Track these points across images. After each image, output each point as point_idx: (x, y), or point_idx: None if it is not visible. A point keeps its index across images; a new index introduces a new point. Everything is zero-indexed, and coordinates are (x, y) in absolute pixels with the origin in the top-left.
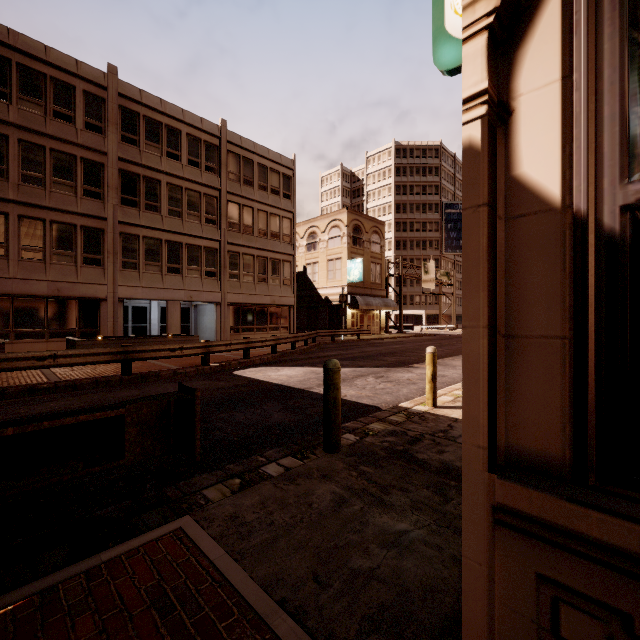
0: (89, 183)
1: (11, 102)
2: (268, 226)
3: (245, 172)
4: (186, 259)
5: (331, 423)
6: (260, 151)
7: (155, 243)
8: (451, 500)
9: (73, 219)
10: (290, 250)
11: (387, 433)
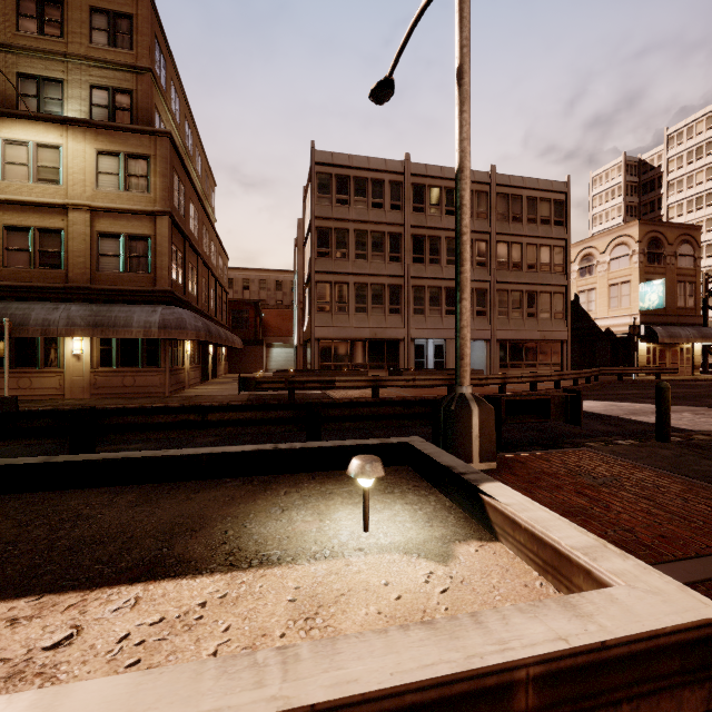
0: (392, 251)
1: (350, 205)
2: (537, 259)
3: (513, 209)
4: None
5: (663, 423)
6: (529, 184)
7: (436, 291)
8: None
9: (383, 280)
10: (562, 281)
11: (711, 440)
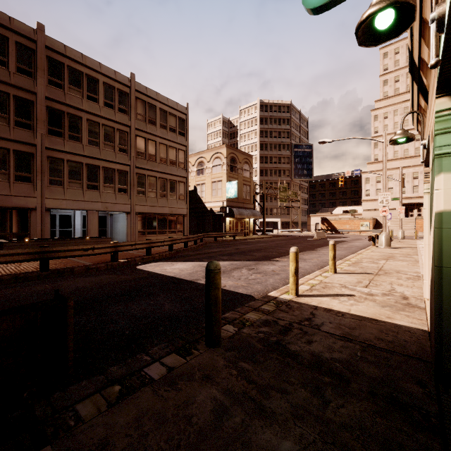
0: (21, 116)
1: None
2: (167, 155)
3: (150, 114)
4: (103, 178)
5: (212, 320)
6: (161, 99)
7: (77, 165)
8: (329, 402)
9: (6, 144)
10: (184, 174)
11: (261, 323)
